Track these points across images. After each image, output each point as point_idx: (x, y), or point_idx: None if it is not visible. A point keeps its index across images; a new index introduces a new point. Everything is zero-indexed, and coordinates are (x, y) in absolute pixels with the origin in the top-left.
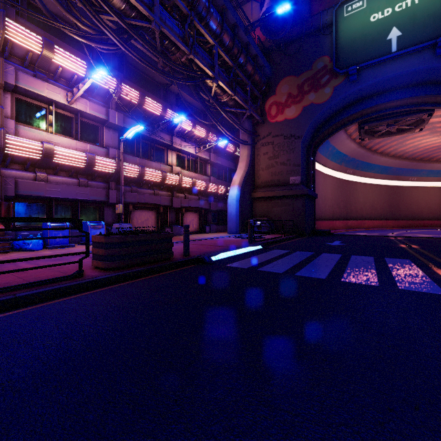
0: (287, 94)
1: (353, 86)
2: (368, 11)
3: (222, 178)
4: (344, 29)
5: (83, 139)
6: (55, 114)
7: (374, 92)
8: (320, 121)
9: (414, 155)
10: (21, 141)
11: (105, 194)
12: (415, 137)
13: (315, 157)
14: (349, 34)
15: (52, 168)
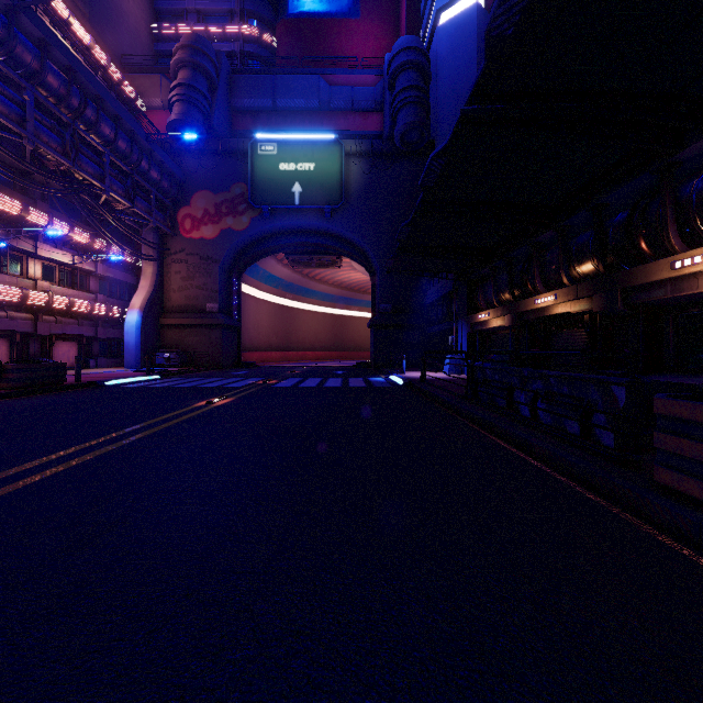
0: (204, 209)
1: (267, 222)
2: (279, 159)
3: (117, 295)
4: (259, 166)
5: None
6: None
7: (289, 231)
8: (240, 247)
9: (352, 285)
10: None
11: None
12: (343, 270)
13: (240, 281)
14: (263, 172)
15: None
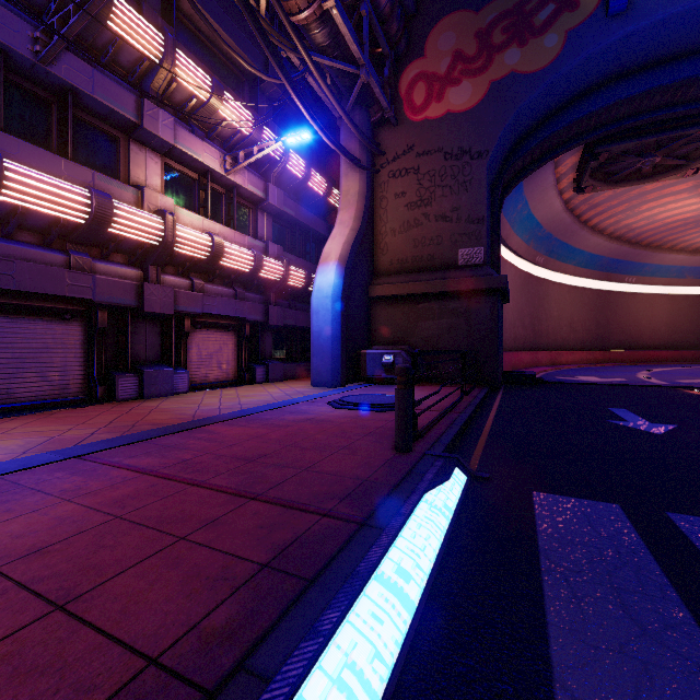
0: (453, 53)
1: (615, 27)
2: None
3: (300, 254)
4: None
5: None
6: None
7: (651, 56)
8: (524, 123)
9: (641, 236)
10: None
11: None
12: (662, 196)
13: (500, 215)
14: None
15: None
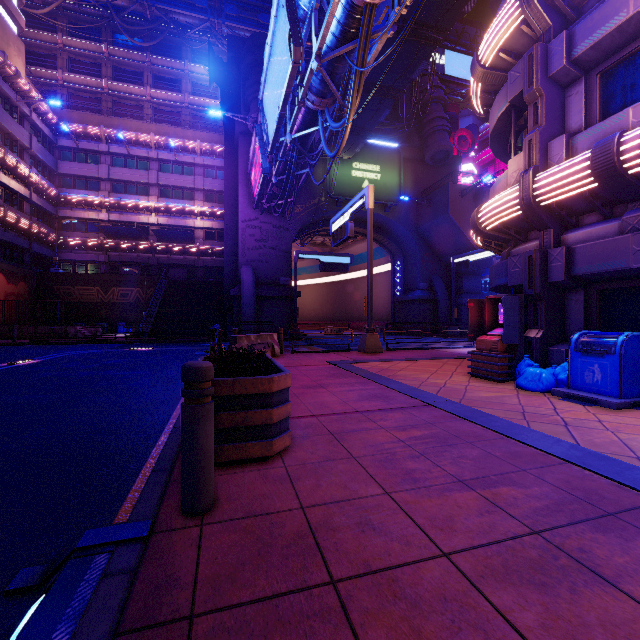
0: None
1: None
2: None
3: None
4: None
5: None
6: None
7: None
8: None
9: None
10: (555, 172)
11: None
12: None
13: None
14: None
15: None
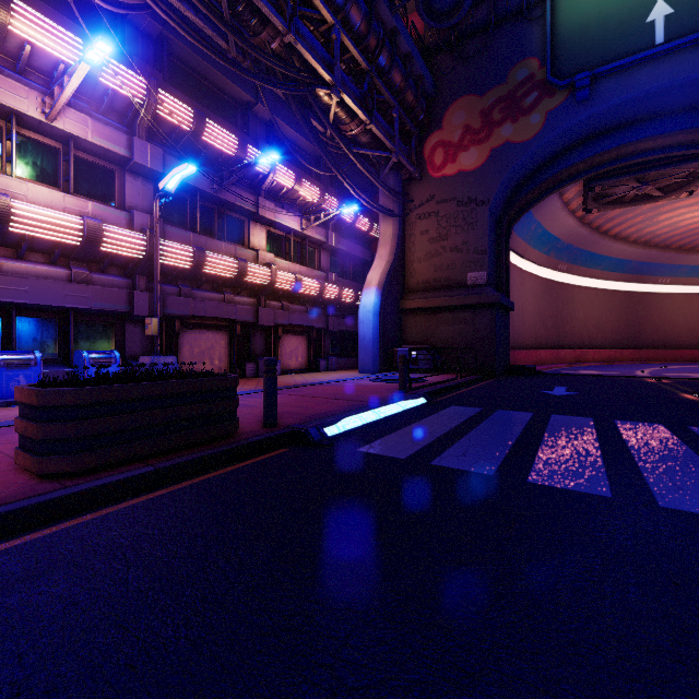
0: (463, 126)
1: (582, 110)
2: None
3: (349, 276)
4: (567, 8)
5: (82, 193)
6: (21, 141)
7: (618, 122)
8: (520, 175)
9: (669, 240)
10: None
11: (125, 299)
12: (675, 208)
13: (509, 240)
14: (576, 15)
15: (11, 245)
